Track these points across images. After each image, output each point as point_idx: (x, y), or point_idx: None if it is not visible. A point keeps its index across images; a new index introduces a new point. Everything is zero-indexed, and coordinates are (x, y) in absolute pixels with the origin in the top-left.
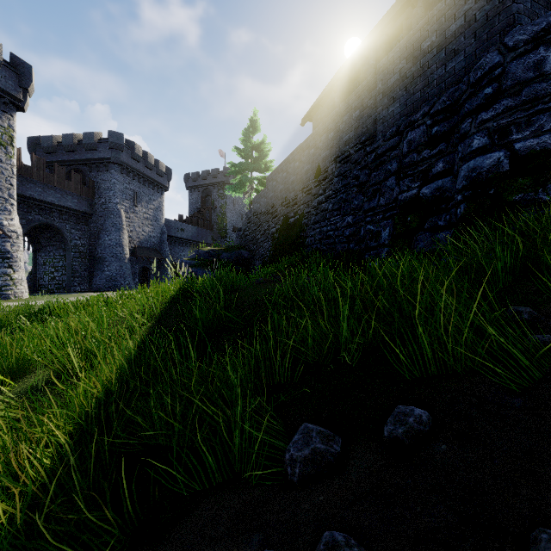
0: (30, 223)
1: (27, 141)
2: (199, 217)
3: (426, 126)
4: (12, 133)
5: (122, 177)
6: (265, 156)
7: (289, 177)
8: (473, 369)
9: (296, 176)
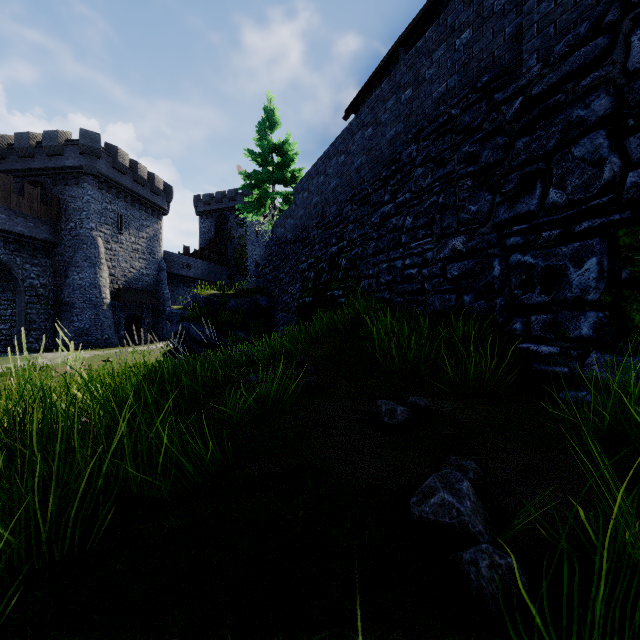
0: None
1: None
2: (211, 250)
3: None
4: None
5: (100, 194)
6: (293, 163)
7: (329, 182)
8: None
9: (340, 179)
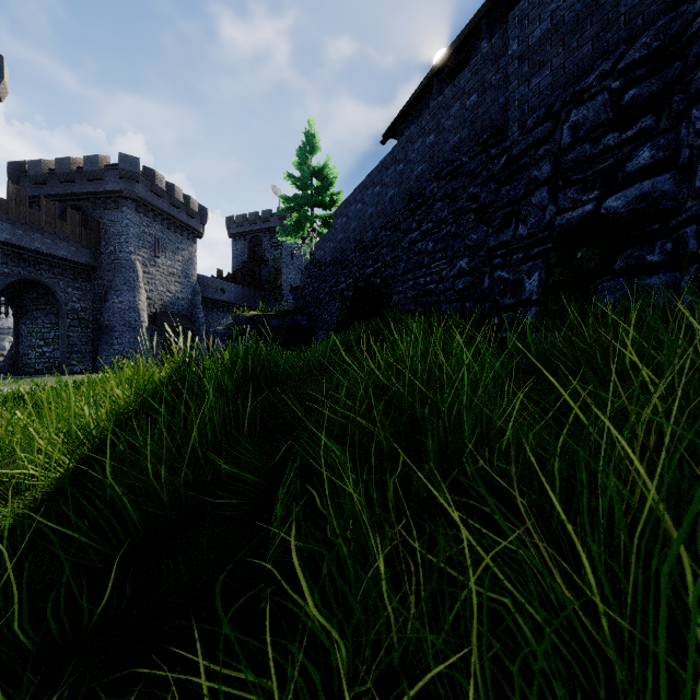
0: (6, 278)
1: (8, 168)
2: (245, 273)
3: (609, 94)
4: None
5: (138, 218)
6: (332, 186)
7: (366, 209)
8: None
9: (376, 207)
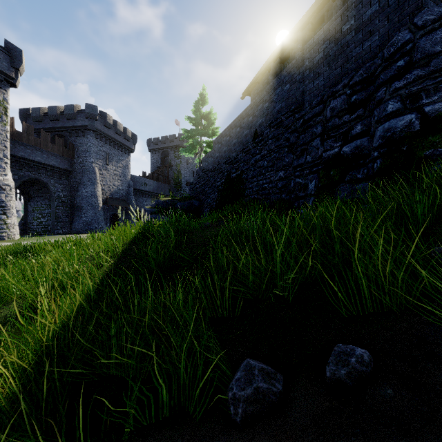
0: (21, 178)
1: (20, 112)
2: (159, 174)
3: (346, 96)
4: (6, 104)
5: (96, 141)
6: (212, 124)
7: (232, 140)
8: (408, 307)
9: (237, 140)
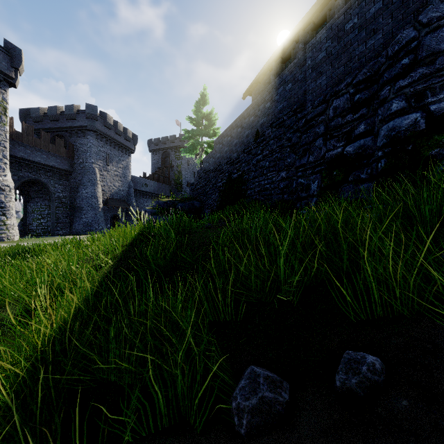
0: (21, 179)
1: (19, 112)
2: (159, 174)
3: (349, 95)
4: (5, 104)
5: (97, 142)
6: (213, 124)
7: (233, 141)
8: (420, 312)
9: (239, 140)
